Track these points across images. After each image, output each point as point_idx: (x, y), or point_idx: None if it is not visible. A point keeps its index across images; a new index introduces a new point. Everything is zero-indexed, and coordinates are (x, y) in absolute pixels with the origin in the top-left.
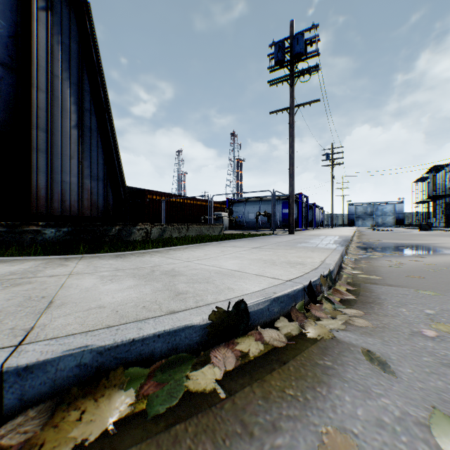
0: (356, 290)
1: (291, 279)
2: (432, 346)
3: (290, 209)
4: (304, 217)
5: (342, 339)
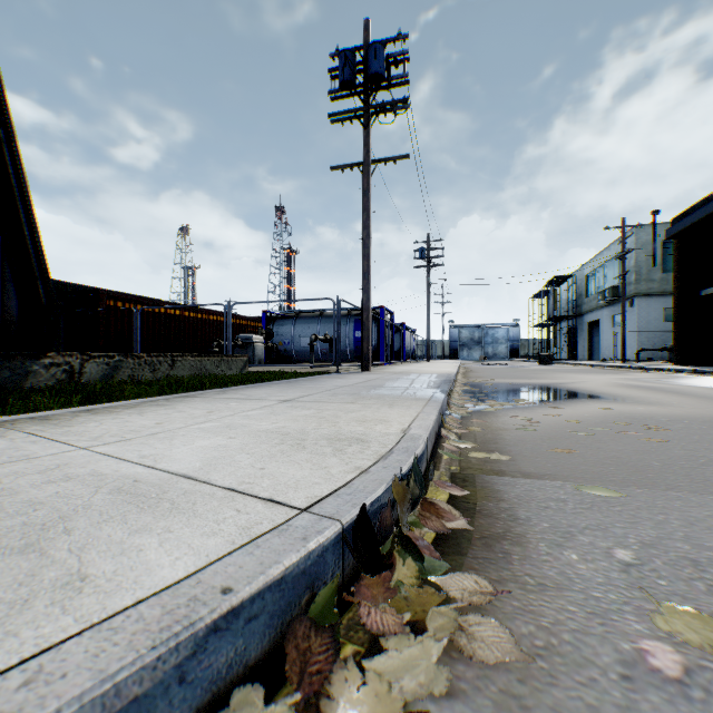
0: (470, 495)
1: (316, 501)
2: None
3: (363, 331)
4: (388, 344)
5: None
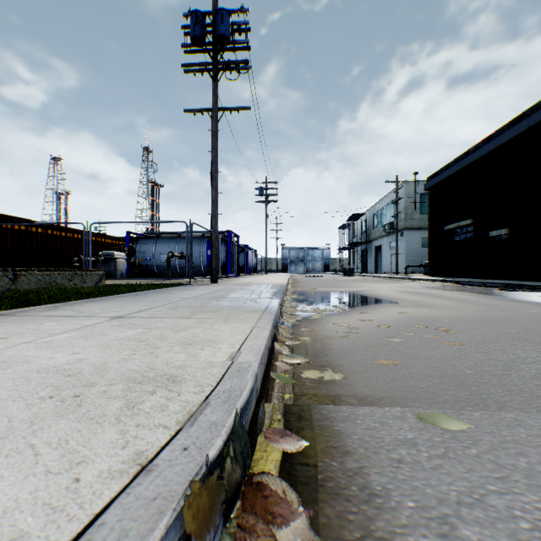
0: (308, 446)
1: None
2: None
3: (212, 249)
4: (235, 261)
5: None
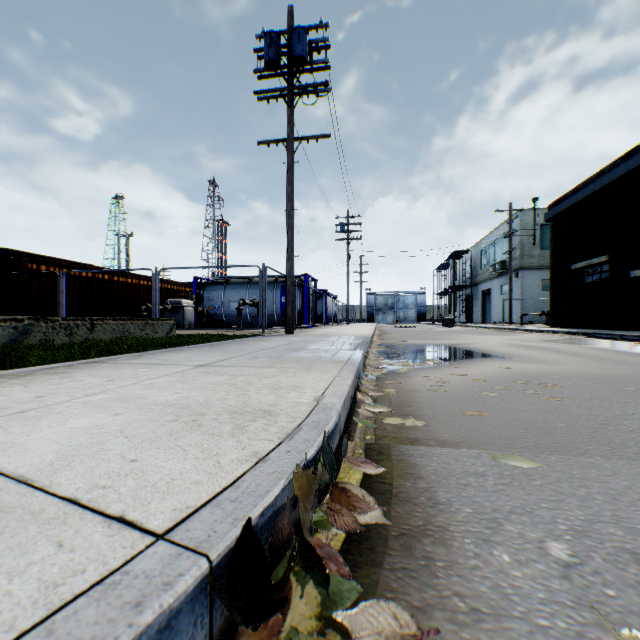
0: (386, 472)
1: (184, 517)
2: None
3: (288, 296)
4: (312, 309)
5: None
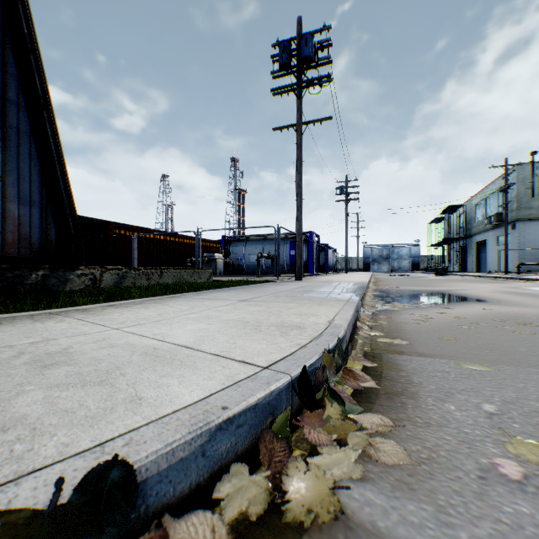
0: (378, 366)
1: (272, 363)
2: (531, 514)
3: (297, 250)
4: (315, 260)
5: (358, 516)
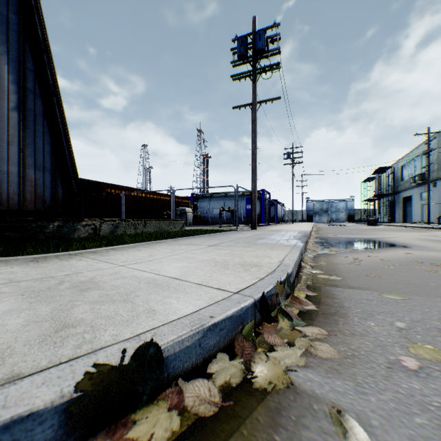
0: (317, 295)
1: (240, 290)
2: (420, 389)
3: (252, 205)
4: (267, 213)
5: (302, 387)
